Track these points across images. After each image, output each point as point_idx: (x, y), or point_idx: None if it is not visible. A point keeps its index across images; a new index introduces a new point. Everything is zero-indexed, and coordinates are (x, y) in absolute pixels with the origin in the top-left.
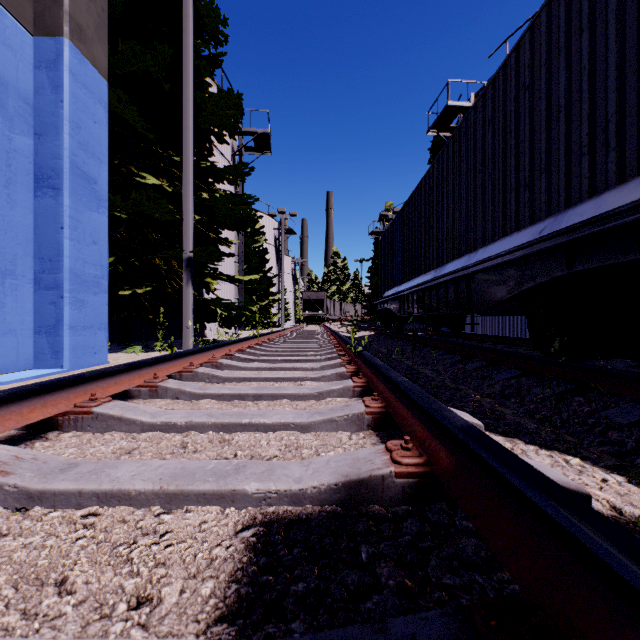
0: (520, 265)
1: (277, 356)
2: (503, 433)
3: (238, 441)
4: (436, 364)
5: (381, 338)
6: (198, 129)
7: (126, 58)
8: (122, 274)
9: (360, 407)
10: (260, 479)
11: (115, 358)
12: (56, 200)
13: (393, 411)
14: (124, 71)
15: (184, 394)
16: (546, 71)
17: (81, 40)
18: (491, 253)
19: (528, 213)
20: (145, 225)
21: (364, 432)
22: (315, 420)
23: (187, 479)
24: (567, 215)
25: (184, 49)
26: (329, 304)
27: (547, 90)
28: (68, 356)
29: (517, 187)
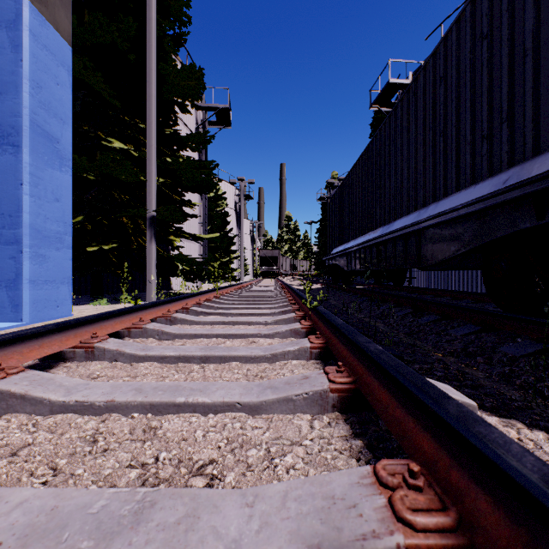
0: (478, 218)
1: (233, 309)
2: (493, 410)
3: (166, 432)
4: (387, 317)
5: (330, 291)
6: (163, 100)
7: (93, 29)
8: (90, 232)
9: (322, 381)
10: (169, 545)
11: (81, 310)
12: (16, 157)
13: (366, 390)
14: (91, 42)
15: (123, 356)
16: (508, 16)
17: (42, 3)
18: (445, 207)
19: (486, 165)
20: (113, 187)
21: (328, 415)
22: (267, 399)
23: (44, 545)
24: (538, 162)
25: (148, 22)
26: (282, 261)
27: (509, 35)
28: (28, 309)
29: (473, 140)
